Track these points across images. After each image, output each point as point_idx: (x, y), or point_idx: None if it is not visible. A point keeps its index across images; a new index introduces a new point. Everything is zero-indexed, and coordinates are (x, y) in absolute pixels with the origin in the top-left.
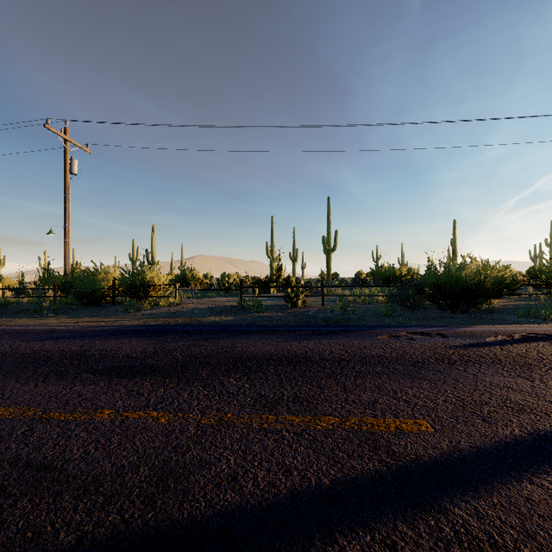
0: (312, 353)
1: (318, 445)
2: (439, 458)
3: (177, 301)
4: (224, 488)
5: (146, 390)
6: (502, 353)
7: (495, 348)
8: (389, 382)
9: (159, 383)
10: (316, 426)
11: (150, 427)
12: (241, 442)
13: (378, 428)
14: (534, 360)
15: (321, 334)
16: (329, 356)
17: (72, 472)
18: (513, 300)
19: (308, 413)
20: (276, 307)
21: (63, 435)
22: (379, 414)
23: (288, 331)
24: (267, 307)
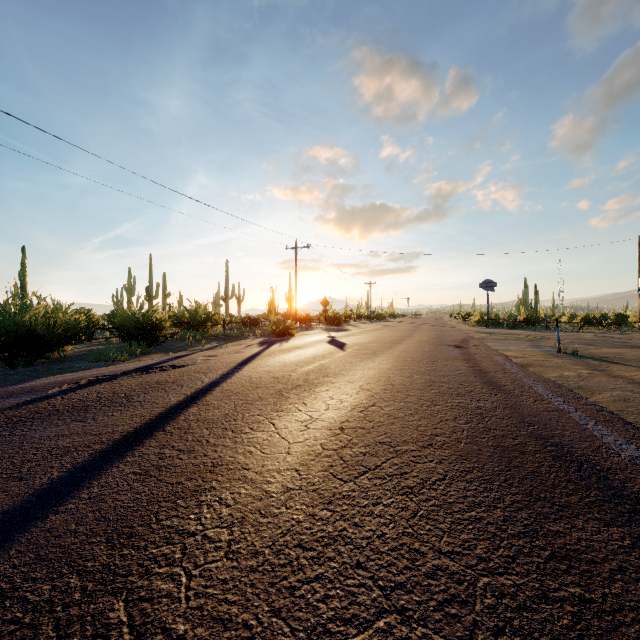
0: None
1: None
2: None
3: None
4: None
5: None
6: (63, 402)
7: (57, 398)
8: None
9: None
10: None
11: None
12: None
13: None
14: (93, 401)
15: None
16: None
17: None
18: (90, 345)
19: None
20: None
21: None
22: None
23: None
24: None
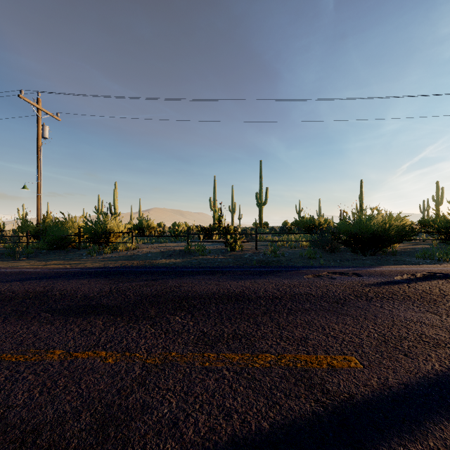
0: (249, 291)
1: (257, 384)
2: (371, 396)
3: (133, 246)
4: (165, 436)
5: (98, 329)
6: (410, 290)
7: (403, 285)
8: (317, 318)
9: (110, 322)
10: (254, 364)
11: (97, 368)
12: (184, 382)
13: (311, 365)
14: (437, 296)
15: (256, 274)
16: (263, 294)
17: (12, 420)
18: (410, 244)
19: (246, 350)
20: (217, 251)
21: (10, 379)
22: (311, 350)
23: (228, 272)
24: (210, 251)
